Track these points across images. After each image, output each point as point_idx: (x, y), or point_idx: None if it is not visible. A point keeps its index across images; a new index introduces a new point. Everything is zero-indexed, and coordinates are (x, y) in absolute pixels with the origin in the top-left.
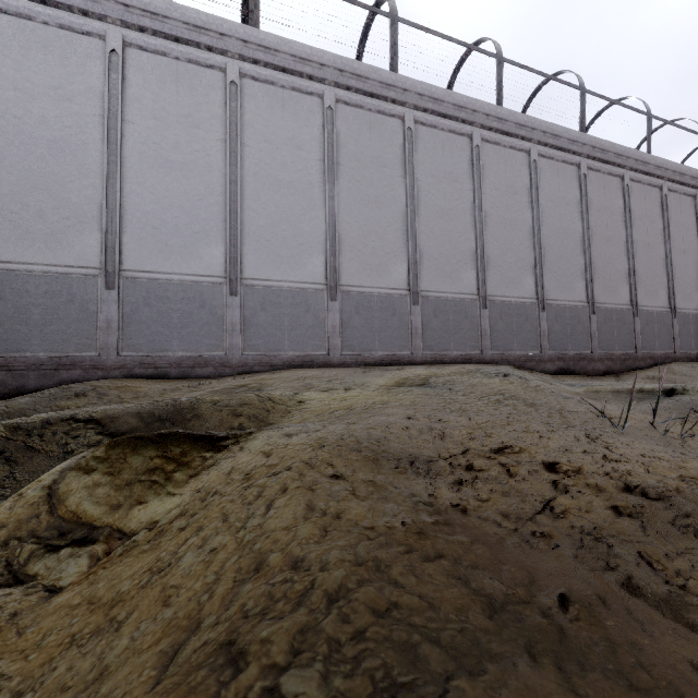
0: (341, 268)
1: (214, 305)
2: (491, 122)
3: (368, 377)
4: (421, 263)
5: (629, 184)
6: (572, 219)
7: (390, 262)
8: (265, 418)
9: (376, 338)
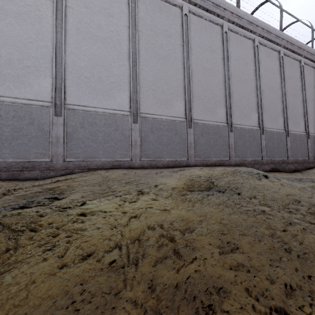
0: (141, 101)
1: (41, 123)
2: (234, 18)
3: (159, 179)
4: (193, 101)
5: (304, 65)
6: (276, 82)
7: (174, 99)
8: None
9: (165, 149)
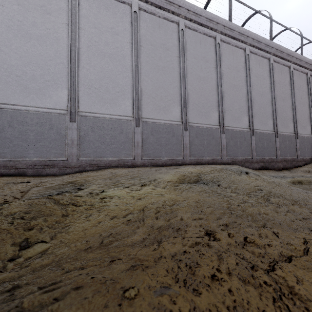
0: (142, 108)
1: (59, 128)
2: (226, 30)
3: (158, 175)
4: (188, 106)
5: (293, 71)
6: (266, 87)
7: (171, 105)
8: (61, 222)
9: (163, 149)
